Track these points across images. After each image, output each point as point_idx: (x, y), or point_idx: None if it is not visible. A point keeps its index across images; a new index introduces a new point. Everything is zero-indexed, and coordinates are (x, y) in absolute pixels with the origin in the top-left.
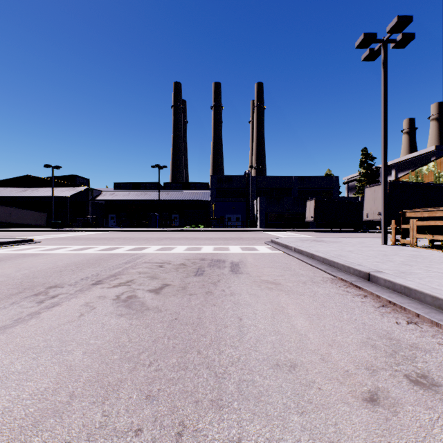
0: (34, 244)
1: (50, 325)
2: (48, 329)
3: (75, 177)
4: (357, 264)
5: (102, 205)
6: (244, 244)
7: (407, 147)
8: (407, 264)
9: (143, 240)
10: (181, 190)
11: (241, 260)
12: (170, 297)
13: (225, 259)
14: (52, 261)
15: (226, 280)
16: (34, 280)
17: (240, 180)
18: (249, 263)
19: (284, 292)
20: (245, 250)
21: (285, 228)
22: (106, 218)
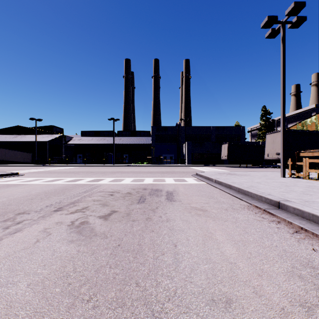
0: (18, 177)
1: (7, 252)
2: (3, 256)
3: (53, 127)
4: (267, 193)
5: (72, 147)
6: (176, 177)
7: (294, 105)
8: (307, 194)
9: (101, 173)
10: (129, 136)
11: (175, 190)
12: (116, 223)
13: (162, 189)
14: (28, 190)
15: (163, 207)
16: (8, 207)
17: (173, 129)
18: (181, 192)
19: (211, 218)
20: (177, 181)
21: (206, 164)
22: (76, 157)
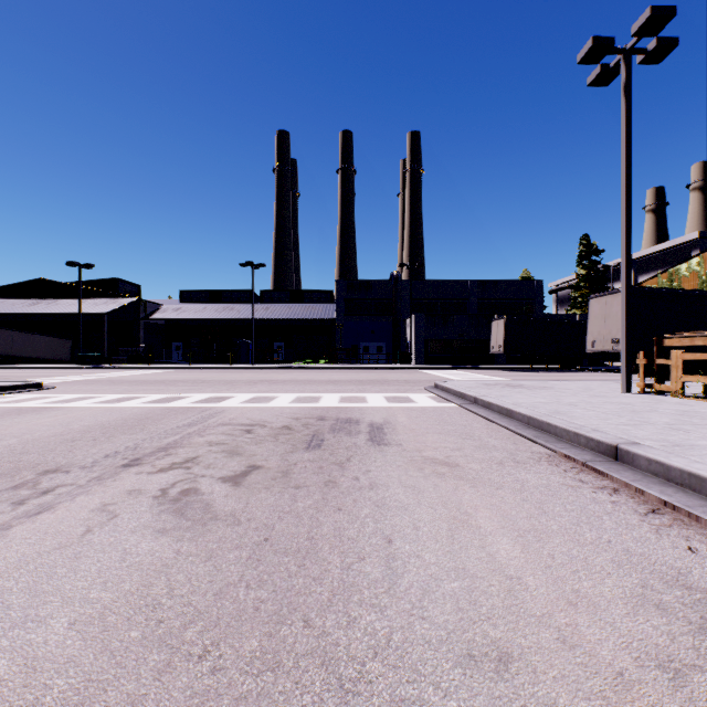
0: (42, 392)
1: (22, 555)
2: (14, 563)
3: (118, 282)
4: (591, 428)
5: (160, 327)
6: (391, 392)
7: (652, 234)
8: (679, 429)
9: (224, 384)
10: (288, 302)
11: (388, 420)
12: (259, 493)
13: (359, 419)
14: (64, 421)
15: (362, 458)
16: (22, 458)
17: (384, 286)
18: (401, 425)
19: (467, 482)
20: (393, 401)
21: (457, 364)
22: (168, 348)
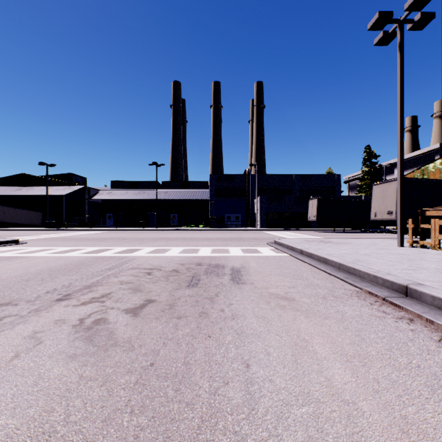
0: (18, 245)
1: None
2: None
3: (72, 176)
4: (385, 272)
5: (99, 204)
6: (245, 245)
7: (409, 146)
8: None
9: (137, 241)
10: (179, 188)
11: (243, 265)
12: (151, 323)
13: (224, 264)
14: (26, 266)
15: (226, 294)
16: None
17: (240, 178)
18: (252, 269)
19: (302, 313)
20: (246, 252)
21: (286, 227)
22: (104, 217)
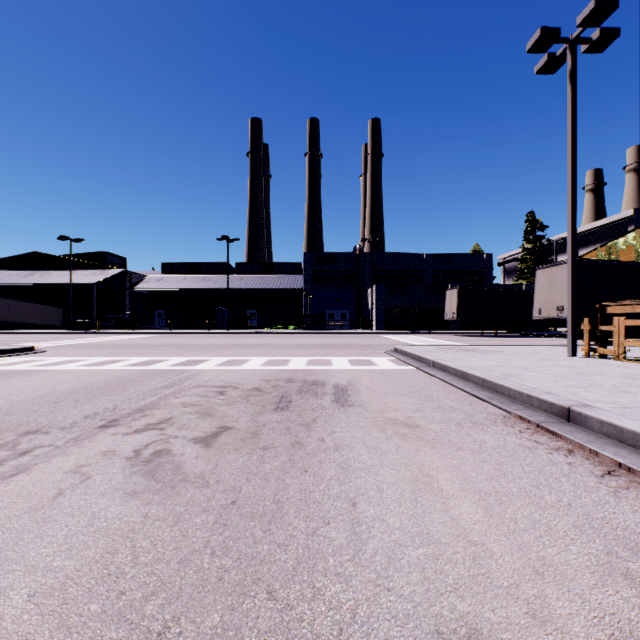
0: (33, 355)
1: None
2: None
3: (105, 255)
4: (543, 390)
5: (144, 296)
6: (355, 355)
7: (591, 212)
8: (625, 391)
9: (201, 348)
10: (260, 273)
11: (351, 382)
12: (229, 455)
13: (325, 381)
14: (50, 383)
15: (327, 419)
16: (6, 419)
17: (347, 259)
18: (364, 387)
19: (428, 443)
20: (356, 364)
21: (414, 329)
22: (151, 315)
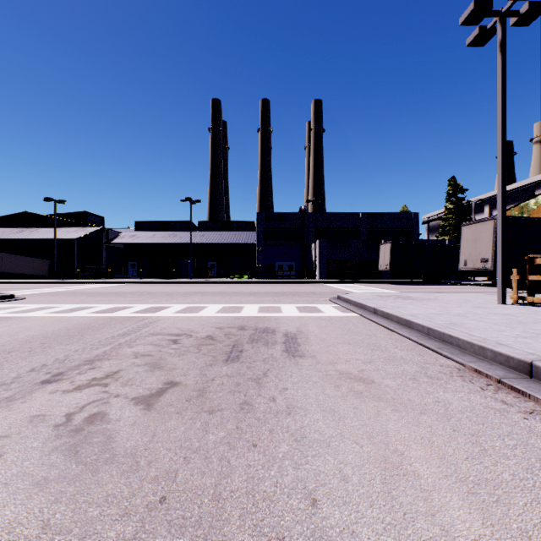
0: (12, 302)
1: None
2: None
3: (86, 215)
4: (495, 341)
5: (119, 250)
6: (302, 302)
7: None
8: None
9: (165, 296)
10: (219, 230)
11: (300, 330)
12: (169, 421)
13: (275, 328)
14: (14, 331)
15: (278, 373)
16: None
17: (294, 218)
18: (313, 335)
19: (387, 404)
20: (304, 311)
21: (352, 278)
22: (126, 266)
